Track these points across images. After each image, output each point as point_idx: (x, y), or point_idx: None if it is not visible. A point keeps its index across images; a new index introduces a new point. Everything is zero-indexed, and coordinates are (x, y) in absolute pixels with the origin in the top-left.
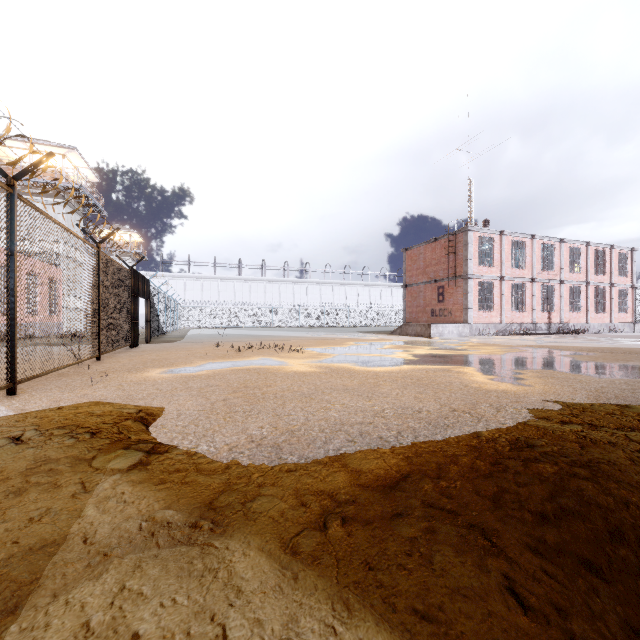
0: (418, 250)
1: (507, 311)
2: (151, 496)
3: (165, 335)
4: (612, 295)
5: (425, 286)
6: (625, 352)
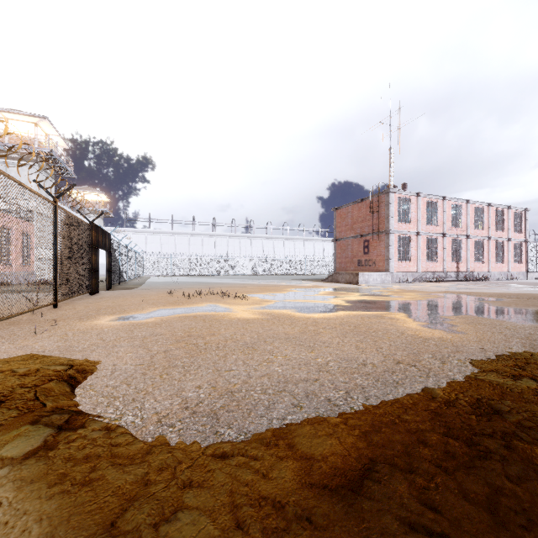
0: (346, 209)
1: (422, 261)
2: (33, 512)
3: (126, 282)
4: (509, 248)
5: (352, 240)
6: (530, 298)
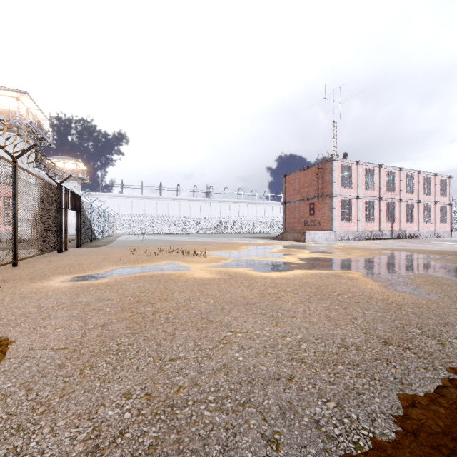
0: (294, 176)
1: (361, 222)
2: None
3: (98, 240)
4: (436, 210)
5: (300, 203)
6: None
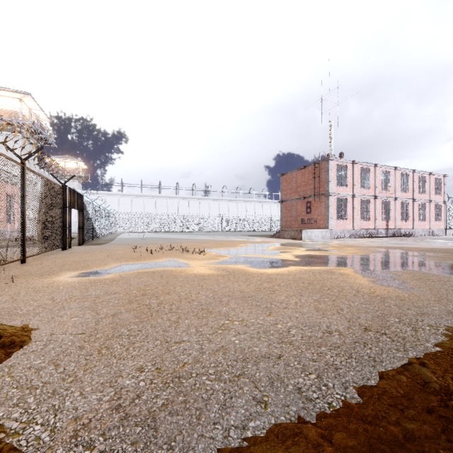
0: (291, 175)
1: (357, 220)
2: None
3: (99, 238)
4: (430, 208)
5: (297, 201)
6: None
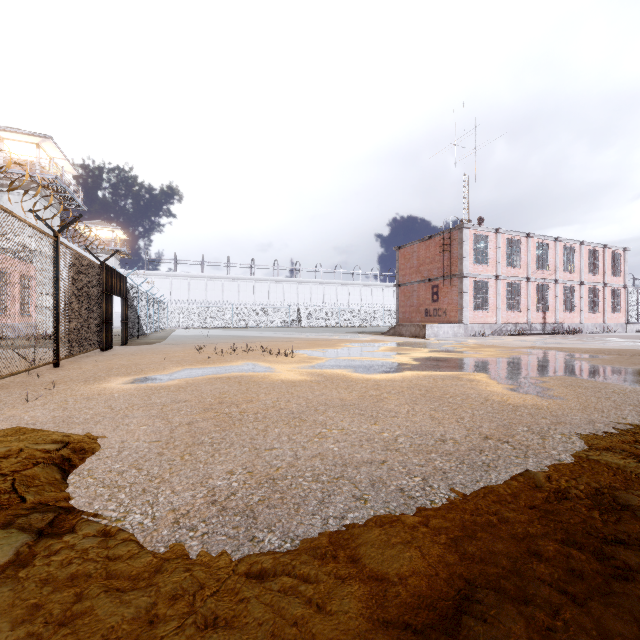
0: (411, 248)
1: (502, 311)
2: None
3: (147, 336)
4: (605, 295)
5: (419, 285)
6: (634, 354)
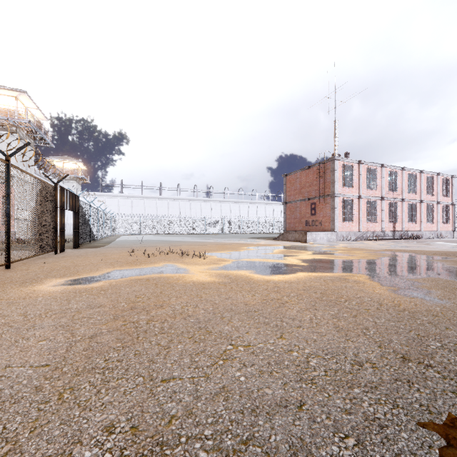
0: (295, 175)
1: (363, 222)
2: None
3: (97, 241)
4: (438, 210)
5: (301, 203)
6: None
